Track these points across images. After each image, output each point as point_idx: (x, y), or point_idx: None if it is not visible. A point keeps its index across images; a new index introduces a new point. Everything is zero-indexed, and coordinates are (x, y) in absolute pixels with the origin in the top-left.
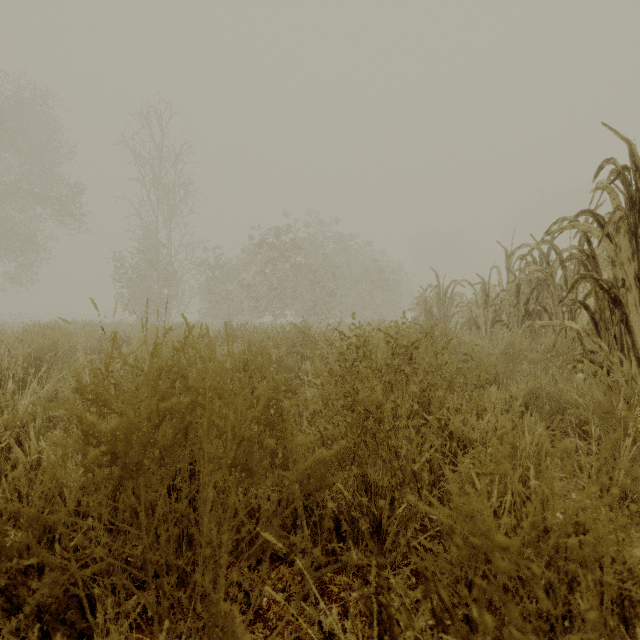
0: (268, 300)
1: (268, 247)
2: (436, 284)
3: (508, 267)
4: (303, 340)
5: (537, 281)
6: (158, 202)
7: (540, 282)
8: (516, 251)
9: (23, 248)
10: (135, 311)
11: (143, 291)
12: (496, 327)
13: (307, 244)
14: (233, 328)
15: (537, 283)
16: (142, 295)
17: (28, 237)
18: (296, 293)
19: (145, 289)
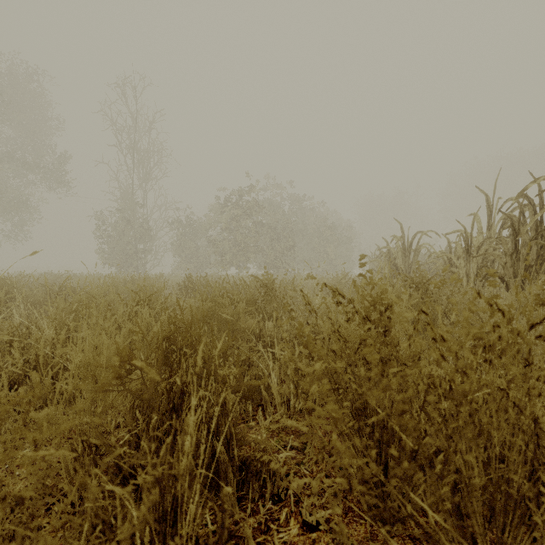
0: (233, 254)
1: (233, 206)
2: (381, 241)
3: (489, 214)
4: (265, 294)
5: (535, 226)
6: (134, 166)
7: (540, 227)
8: (530, 185)
9: (17, 209)
10: (114, 264)
11: (121, 246)
12: (479, 279)
13: (268, 204)
14: (192, 280)
15: (535, 229)
16: (120, 250)
17: (21, 199)
18: (258, 248)
19: (122, 244)
